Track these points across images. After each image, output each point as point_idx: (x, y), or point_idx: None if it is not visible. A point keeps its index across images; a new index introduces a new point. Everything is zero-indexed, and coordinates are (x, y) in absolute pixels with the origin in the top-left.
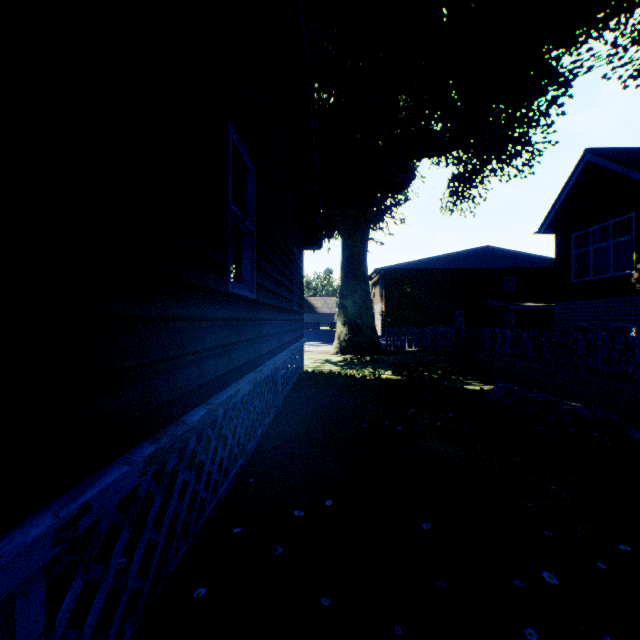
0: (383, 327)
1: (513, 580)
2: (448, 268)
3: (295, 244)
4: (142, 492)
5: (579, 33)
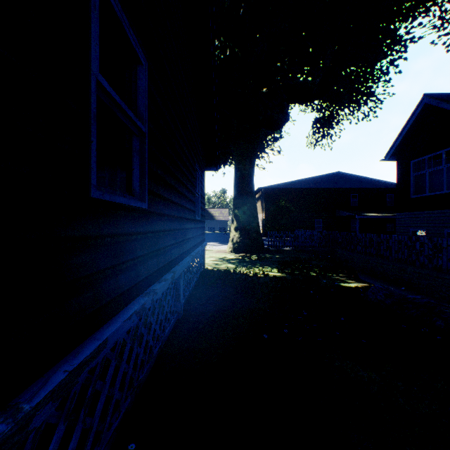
0: (264, 231)
1: None
2: (311, 188)
3: (197, 162)
4: None
5: (414, 9)
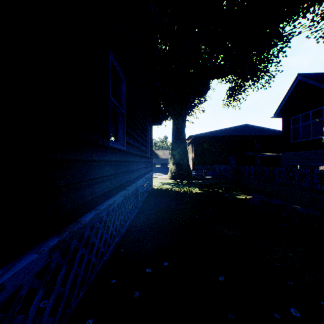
0: (193, 165)
1: (273, 313)
2: (226, 135)
3: (148, 122)
4: (53, 265)
5: (294, 14)
